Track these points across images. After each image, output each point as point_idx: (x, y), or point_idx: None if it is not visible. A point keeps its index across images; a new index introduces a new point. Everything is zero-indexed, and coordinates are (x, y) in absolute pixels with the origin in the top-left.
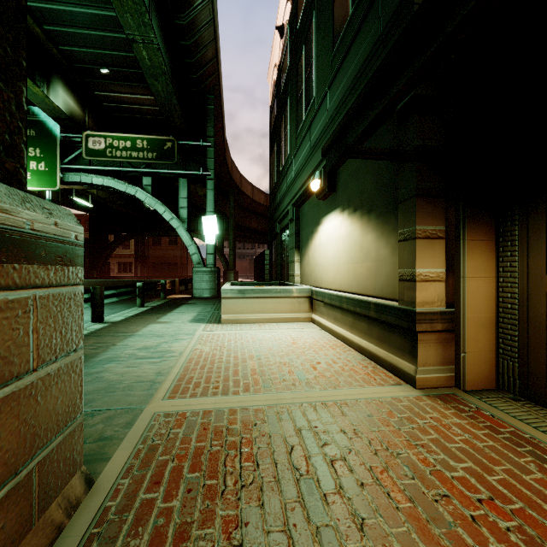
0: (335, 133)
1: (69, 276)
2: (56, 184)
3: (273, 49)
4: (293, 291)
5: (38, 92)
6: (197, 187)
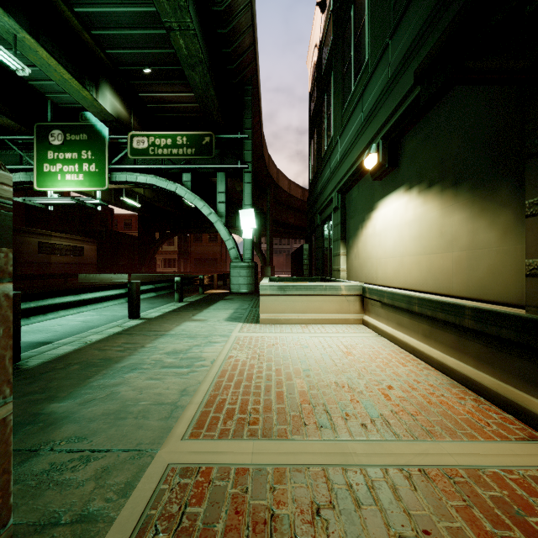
0: (452, 26)
1: None
2: (105, 183)
3: (313, 29)
4: (341, 288)
5: (87, 96)
6: (235, 183)
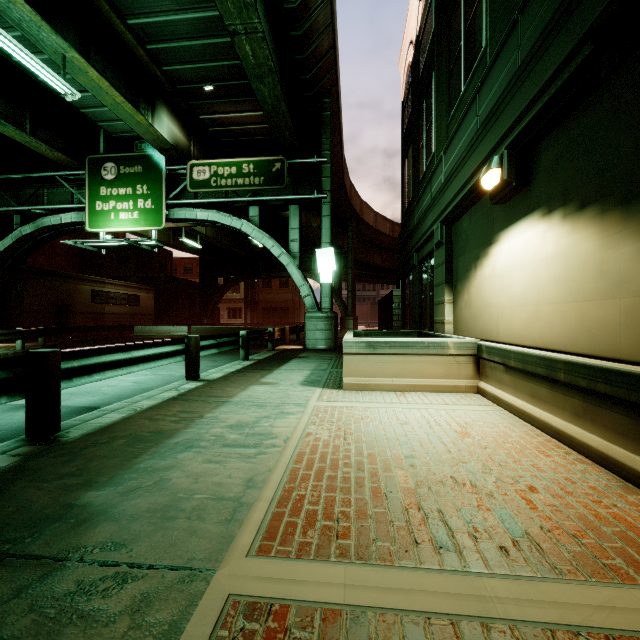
0: None
1: None
2: (162, 222)
3: (408, 23)
4: (449, 345)
5: (142, 121)
6: (311, 217)
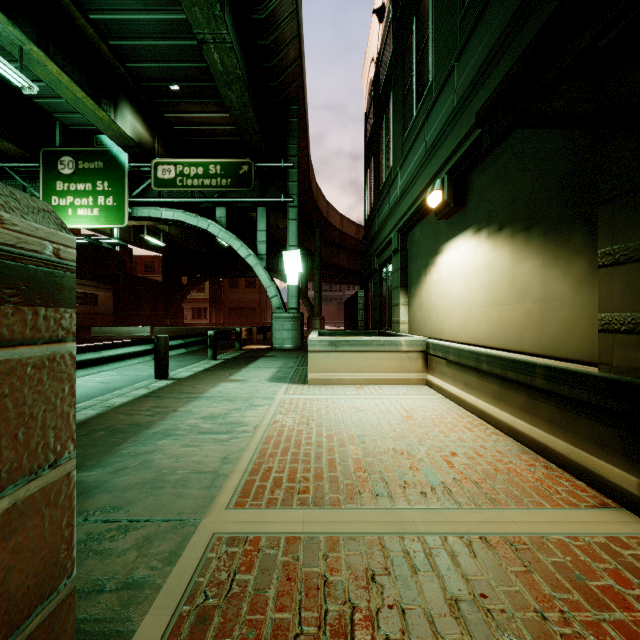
0: (512, 74)
1: (38, 325)
2: (125, 220)
3: (370, 41)
4: (401, 343)
5: (104, 117)
6: (278, 219)
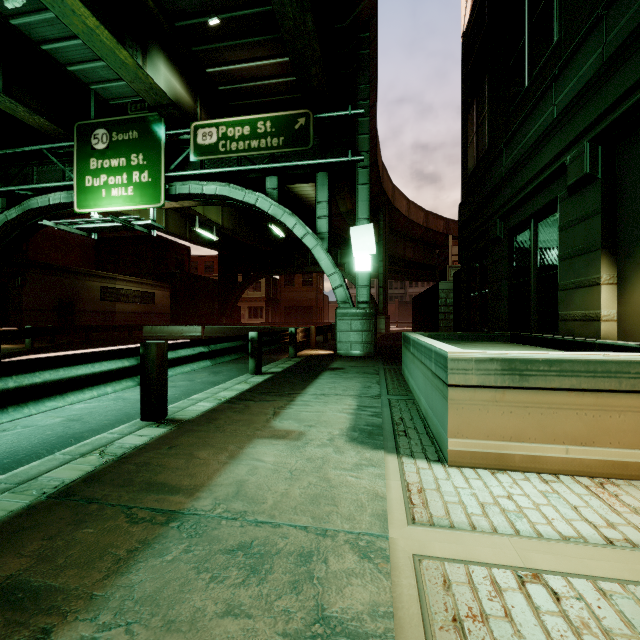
0: None
1: None
2: (160, 198)
3: None
4: None
5: (126, 60)
6: (339, 200)
